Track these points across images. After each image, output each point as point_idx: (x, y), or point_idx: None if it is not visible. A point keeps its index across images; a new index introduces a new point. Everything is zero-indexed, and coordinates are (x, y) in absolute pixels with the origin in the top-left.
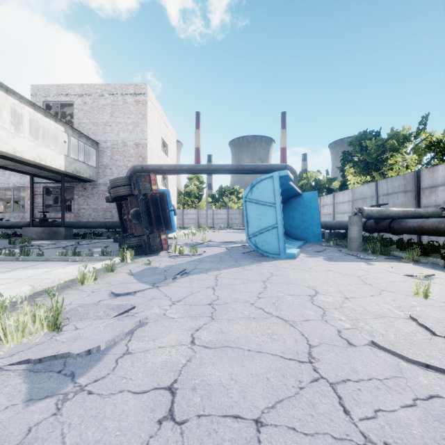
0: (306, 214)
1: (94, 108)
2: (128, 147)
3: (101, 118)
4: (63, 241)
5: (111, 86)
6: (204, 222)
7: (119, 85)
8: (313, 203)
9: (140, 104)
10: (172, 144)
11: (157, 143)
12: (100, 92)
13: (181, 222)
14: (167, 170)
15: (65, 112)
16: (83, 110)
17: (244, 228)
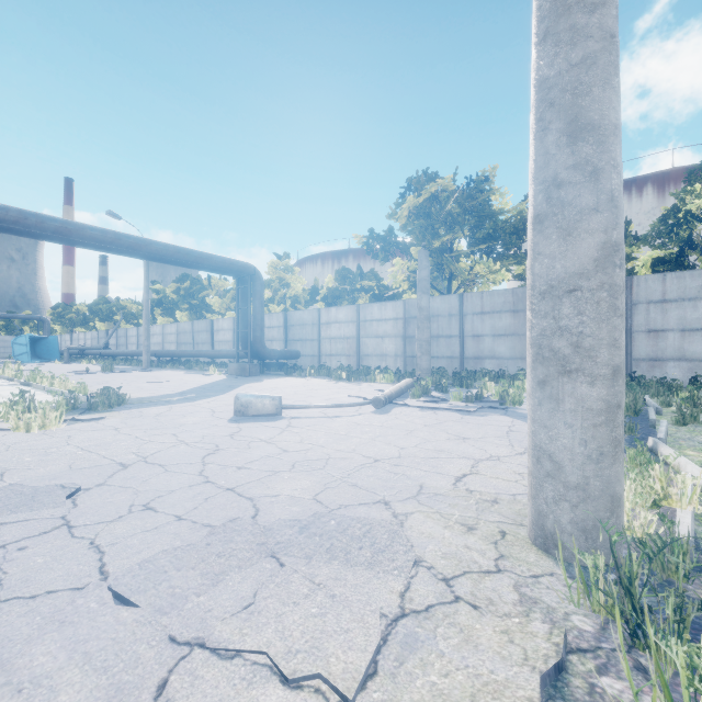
0: (51, 347)
1: None
2: None
3: None
4: None
5: None
6: None
7: None
8: (55, 342)
9: None
10: None
11: None
12: None
13: None
14: None
15: None
16: None
17: None
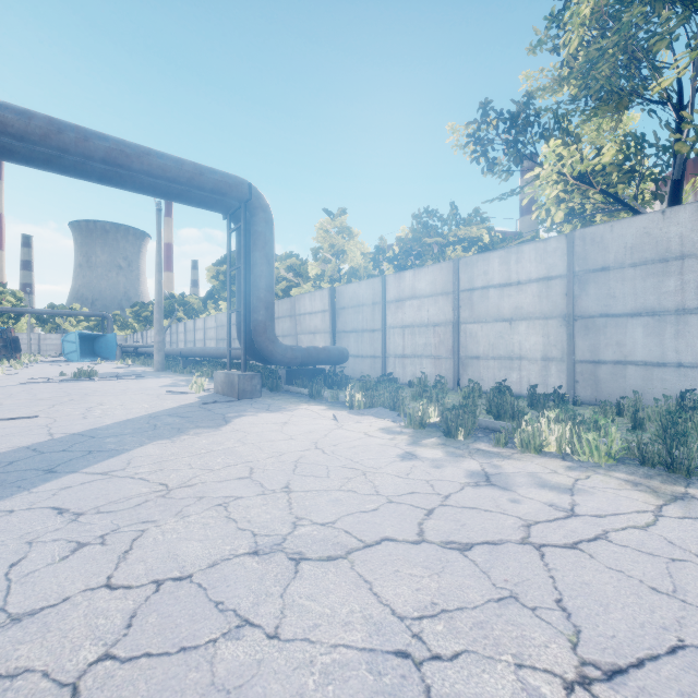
0: (109, 345)
1: None
2: None
3: None
4: None
5: None
6: (24, 348)
7: None
8: (113, 339)
9: None
10: None
11: None
12: None
13: None
14: None
15: None
16: None
17: None
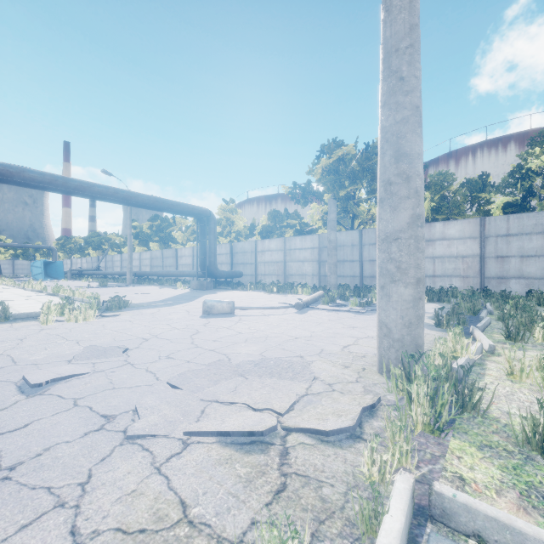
0: (58, 269)
1: None
2: None
3: None
4: None
5: None
6: None
7: None
8: (61, 265)
9: None
10: None
11: None
12: None
13: None
14: None
15: None
16: None
17: (18, 276)
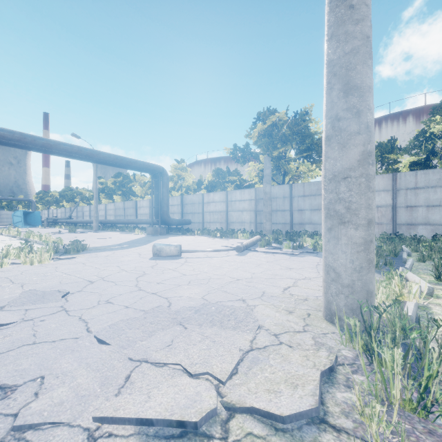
0: (36, 218)
1: None
2: None
3: None
4: None
5: None
6: None
7: None
8: (39, 215)
9: None
10: None
11: None
12: None
13: None
14: None
15: None
16: None
17: (2, 224)
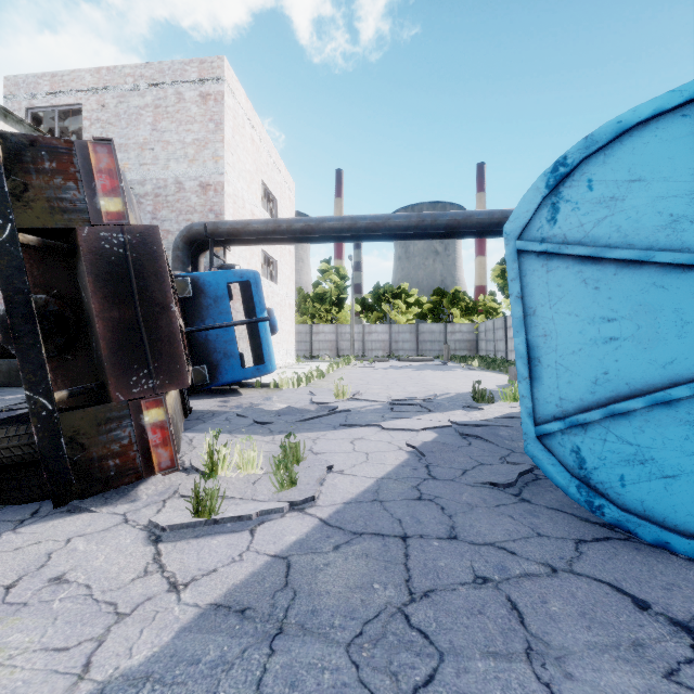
0: None
1: (120, 115)
2: (187, 191)
3: (134, 135)
4: (20, 393)
5: (153, 68)
6: (347, 346)
7: (170, 65)
8: None
9: (210, 101)
10: (286, 201)
11: (251, 189)
12: (132, 82)
13: (307, 346)
14: (261, 232)
15: (79, 136)
16: (99, 120)
17: (421, 358)
